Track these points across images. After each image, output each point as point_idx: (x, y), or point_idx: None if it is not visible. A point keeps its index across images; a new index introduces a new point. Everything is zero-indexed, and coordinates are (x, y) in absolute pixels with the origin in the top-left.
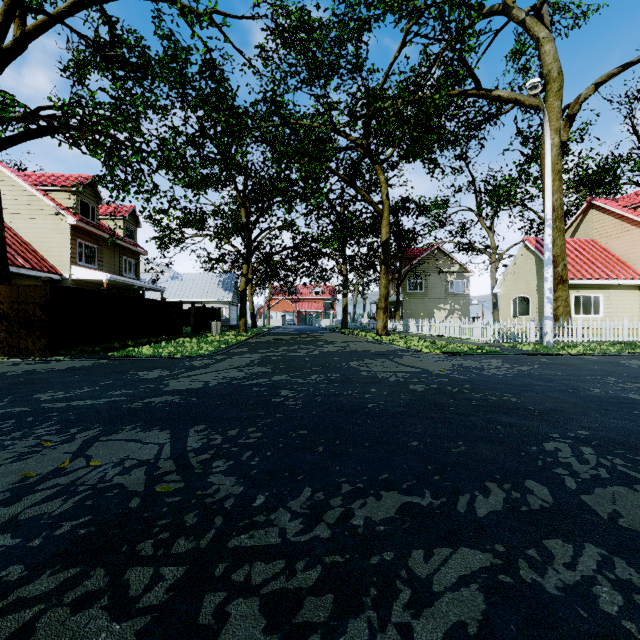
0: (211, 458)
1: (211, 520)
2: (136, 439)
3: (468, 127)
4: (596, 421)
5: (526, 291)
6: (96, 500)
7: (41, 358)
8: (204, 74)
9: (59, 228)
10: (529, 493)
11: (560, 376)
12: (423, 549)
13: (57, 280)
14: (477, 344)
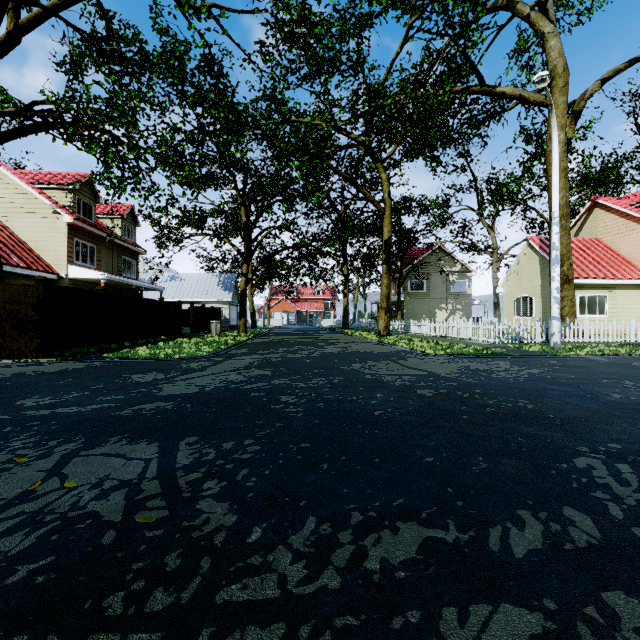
0: (202, 478)
1: (197, 562)
2: (120, 454)
3: (471, 124)
4: (625, 432)
5: (530, 291)
6: (63, 534)
7: (33, 360)
8: (203, 69)
9: (56, 227)
10: (570, 525)
11: (574, 380)
12: (456, 606)
13: (54, 280)
14: (482, 345)
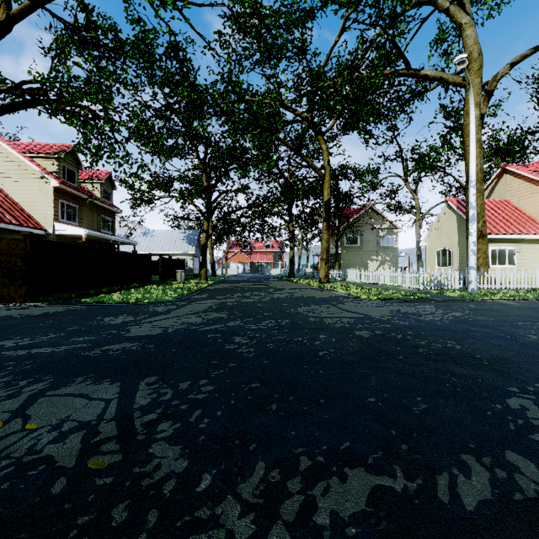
0: (157, 419)
1: (143, 516)
2: (83, 394)
3: (398, 102)
4: None
5: (448, 245)
6: (14, 482)
7: (21, 304)
8: (169, 55)
9: (44, 190)
10: (516, 471)
11: (493, 322)
12: None
13: (42, 235)
14: (408, 291)
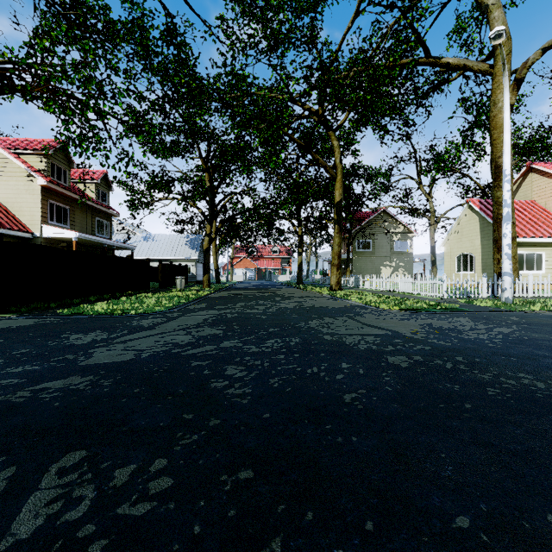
0: None
1: None
2: None
3: (416, 95)
4: None
5: (470, 249)
6: None
7: None
8: (165, 38)
9: (30, 189)
10: None
11: None
12: None
13: (29, 238)
14: (431, 300)
